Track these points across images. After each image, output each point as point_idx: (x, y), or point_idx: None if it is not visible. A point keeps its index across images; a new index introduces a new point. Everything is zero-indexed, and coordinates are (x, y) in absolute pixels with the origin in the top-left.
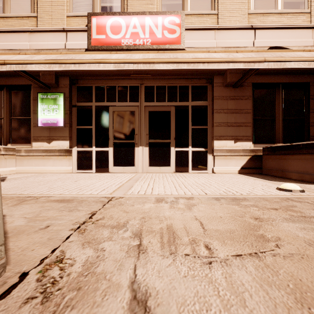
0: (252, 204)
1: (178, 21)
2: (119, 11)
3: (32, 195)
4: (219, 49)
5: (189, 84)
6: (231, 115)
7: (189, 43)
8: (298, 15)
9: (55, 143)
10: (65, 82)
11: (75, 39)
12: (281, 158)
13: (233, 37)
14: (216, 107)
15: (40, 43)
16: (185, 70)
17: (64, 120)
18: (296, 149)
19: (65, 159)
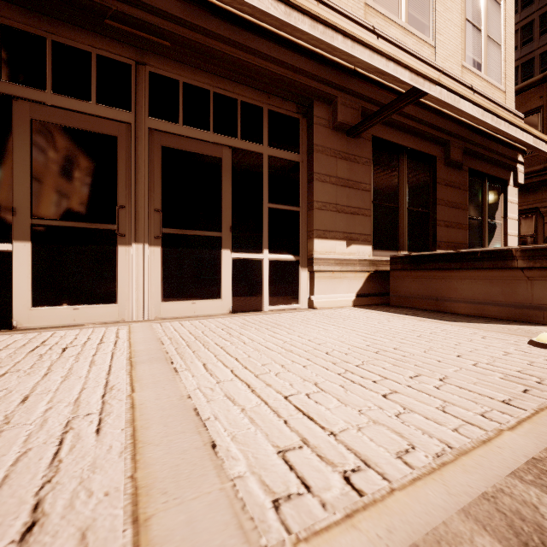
0: None
1: None
2: None
3: None
4: None
5: (263, 104)
6: (343, 189)
7: None
8: (423, 45)
9: None
10: None
11: None
12: (435, 277)
13: None
14: (318, 169)
15: None
16: (260, 65)
17: None
18: (467, 261)
19: None
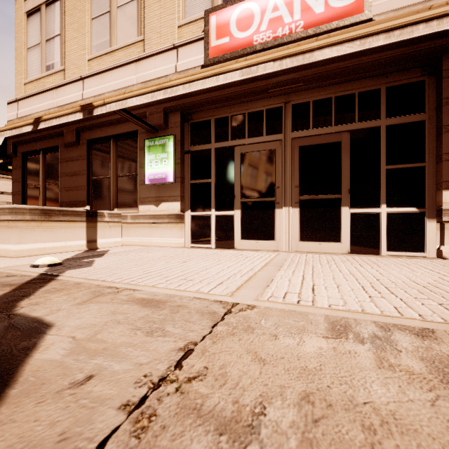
0: None
1: None
2: None
3: (116, 284)
4: None
5: (380, 86)
6: None
7: (381, 6)
8: None
9: (164, 206)
10: (176, 119)
11: (188, 54)
12: None
13: None
14: (448, 121)
15: (147, 73)
16: (372, 60)
17: (174, 173)
18: None
19: (176, 228)
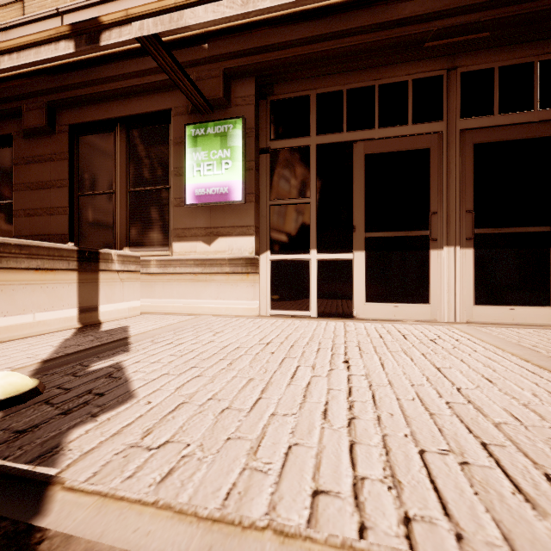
0: None
1: None
2: None
3: None
4: None
5: None
6: None
7: None
8: None
9: (223, 243)
10: (247, 91)
11: None
12: None
13: None
14: None
15: None
16: None
17: (244, 185)
18: None
19: (246, 283)
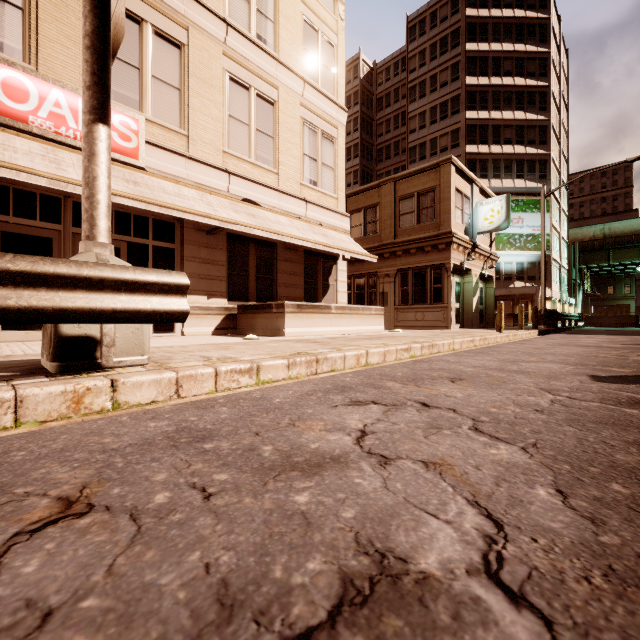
0: (225, 344)
1: (136, 128)
2: (19, 59)
3: None
4: (190, 183)
5: (149, 215)
6: (205, 265)
7: (151, 163)
8: (268, 173)
9: None
10: None
11: None
12: (252, 317)
13: (207, 174)
14: (187, 254)
15: None
16: None
17: None
18: (261, 309)
19: None
